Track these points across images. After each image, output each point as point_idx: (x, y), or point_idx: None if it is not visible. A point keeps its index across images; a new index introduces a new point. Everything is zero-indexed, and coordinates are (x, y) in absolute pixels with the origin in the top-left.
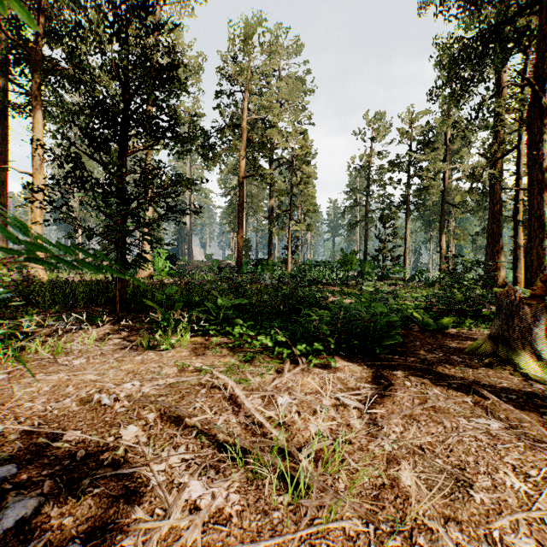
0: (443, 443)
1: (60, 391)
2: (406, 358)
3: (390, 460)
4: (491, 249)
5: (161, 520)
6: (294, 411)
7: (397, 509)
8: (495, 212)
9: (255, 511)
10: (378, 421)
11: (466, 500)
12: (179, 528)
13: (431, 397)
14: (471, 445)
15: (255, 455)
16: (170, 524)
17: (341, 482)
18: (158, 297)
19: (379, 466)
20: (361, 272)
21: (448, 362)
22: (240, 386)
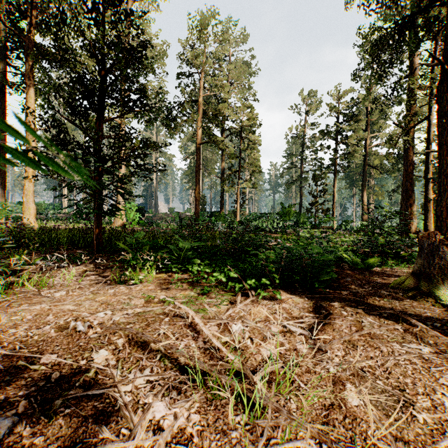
0: (383, 366)
1: (41, 319)
2: (340, 291)
3: (335, 381)
4: (405, 203)
5: (127, 440)
6: (247, 337)
7: (347, 429)
8: (408, 172)
9: (214, 431)
10: (321, 346)
11: (409, 420)
12: (143, 447)
13: (366, 325)
14: (407, 368)
15: (214, 377)
16: (134, 444)
17: (293, 402)
18: (129, 240)
19: (326, 387)
20: (297, 222)
21: (377, 295)
22: (199, 315)
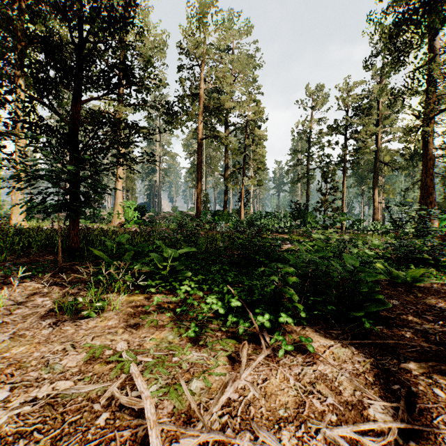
0: None
1: None
2: (399, 330)
3: None
4: (425, 201)
5: None
6: None
7: None
8: (428, 167)
9: None
10: None
11: None
12: None
13: None
14: None
15: None
16: None
17: None
18: (109, 245)
19: None
20: (304, 221)
21: None
22: (169, 403)
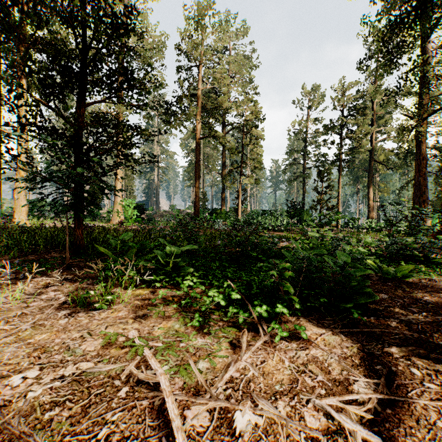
0: None
1: None
2: (386, 320)
3: None
4: (418, 199)
5: None
6: None
7: None
8: (421, 166)
9: None
10: None
11: None
12: None
13: None
14: None
15: None
16: None
17: None
18: (113, 243)
19: None
20: (300, 219)
21: (440, 327)
22: (179, 380)
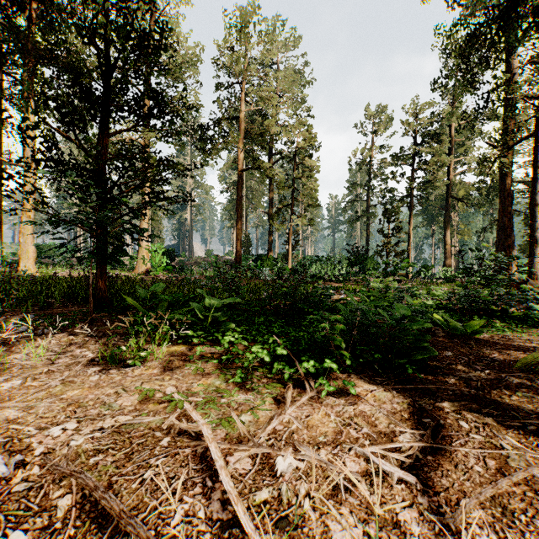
0: None
1: None
2: (444, 377)
3: None
4: (502, 244)
5: None
6: (303, 494)
7: None
8: (506, 204)
9: None
10: (446, 517)
11: None
12: None
13: (510, 455)
14: None
15: None
16: None
17: None
18: (141, 295)
19: None
20: (363, 267)
21: (501, 384)
22: (221, 431)
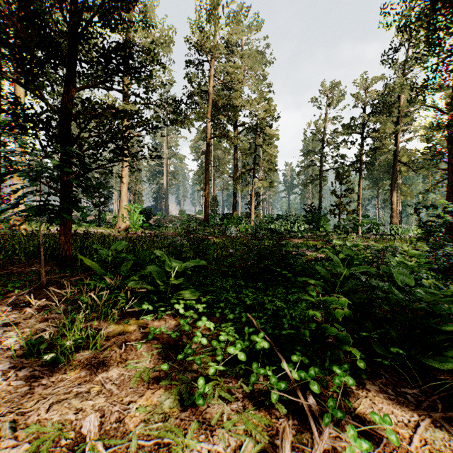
0: None
1: None
2: None
3: None
4: (450, 203)
5: None
6: None
7: None
8: None
9: None
10: None
11: None
12: None
13: None
14: None
15: None
16: None
17: None
18: (104, 254)
19: None
20: (317, 225)
21: None
22: None
